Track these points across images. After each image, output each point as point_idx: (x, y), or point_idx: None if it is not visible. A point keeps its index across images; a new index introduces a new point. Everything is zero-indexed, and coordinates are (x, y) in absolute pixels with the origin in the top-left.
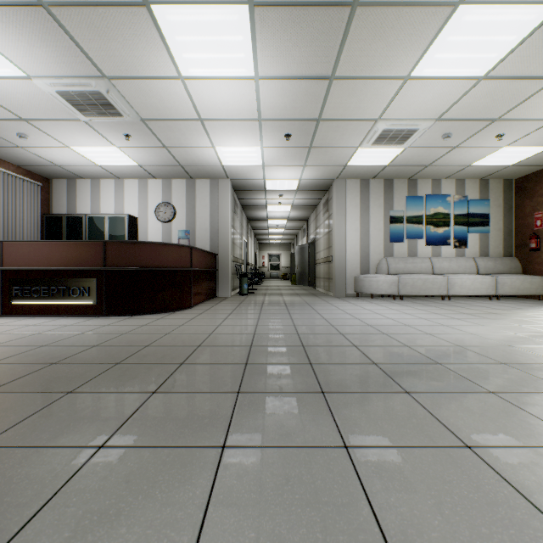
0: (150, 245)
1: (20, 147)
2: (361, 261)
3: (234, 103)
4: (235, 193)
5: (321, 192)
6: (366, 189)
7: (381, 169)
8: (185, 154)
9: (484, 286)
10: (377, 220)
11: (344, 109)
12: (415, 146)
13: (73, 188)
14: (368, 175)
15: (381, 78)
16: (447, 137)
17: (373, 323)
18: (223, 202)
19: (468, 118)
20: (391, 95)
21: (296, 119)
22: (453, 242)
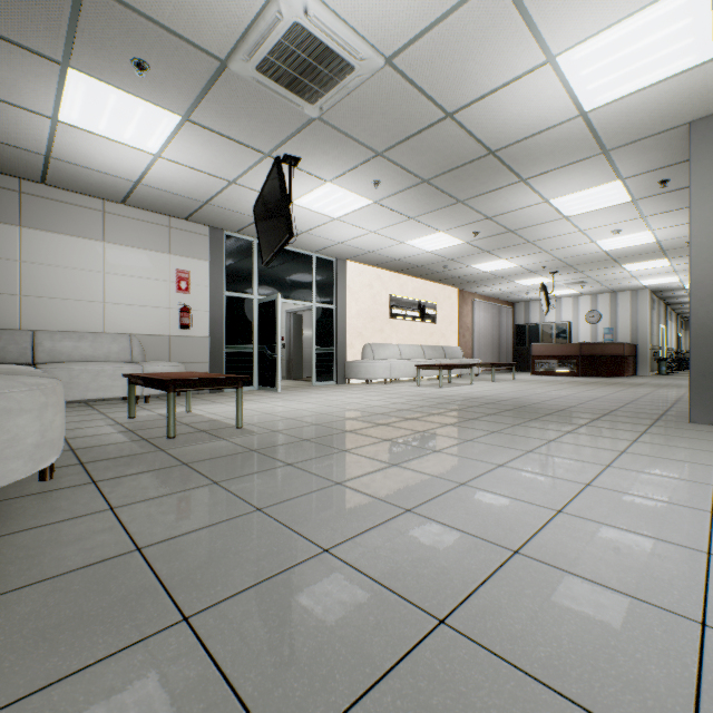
0: (602, 344)
1: (518, 295)
2: None
3: (656, 271)
4: (652, 293)
5: None
6: None
7: None
8: (615, 286)
9: None
10: None
11: None
12: None
13: (527, 307)
14: None
15: None
16: None
17: None
18: (642, 306)
19: None
20: None
21: None
22: None
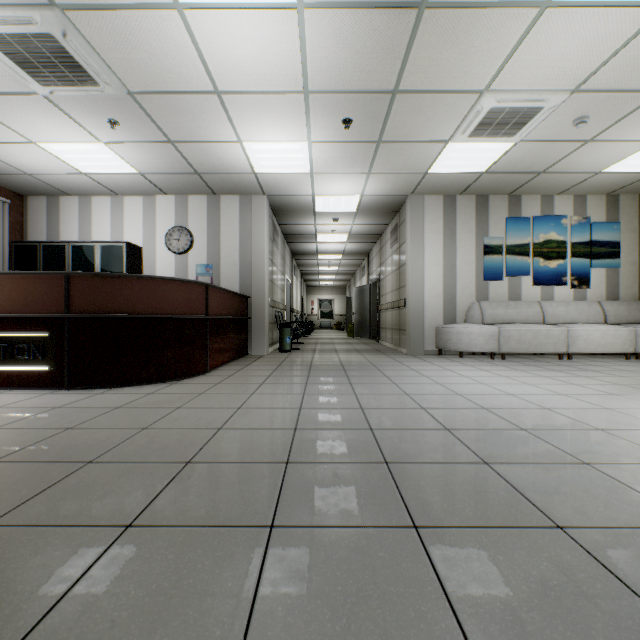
0: (140, 280)
1: None
2: (445, 306)
3: (266, 60)
4: (274, 217)
5: (389, 214)
6: (452, 208)
7: (474, 178)
8: (201, 155)
9: (619, 340)
10: (466, 250)
11: (435, 70)
12: (530, 139)
13: (55, 208)
14: (455, 188)
15: (503, 6)
16: (582, 121)
17: (488, 404)
18: (257, 226)
19: (622, 88)
20: (513, 42)
21: (361, 91)
22: (570, 280)
